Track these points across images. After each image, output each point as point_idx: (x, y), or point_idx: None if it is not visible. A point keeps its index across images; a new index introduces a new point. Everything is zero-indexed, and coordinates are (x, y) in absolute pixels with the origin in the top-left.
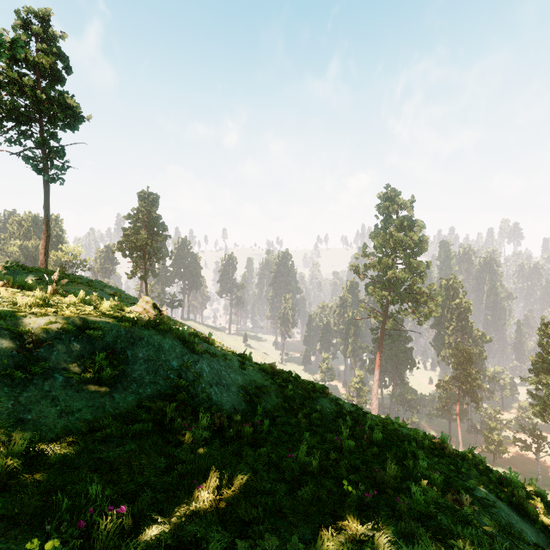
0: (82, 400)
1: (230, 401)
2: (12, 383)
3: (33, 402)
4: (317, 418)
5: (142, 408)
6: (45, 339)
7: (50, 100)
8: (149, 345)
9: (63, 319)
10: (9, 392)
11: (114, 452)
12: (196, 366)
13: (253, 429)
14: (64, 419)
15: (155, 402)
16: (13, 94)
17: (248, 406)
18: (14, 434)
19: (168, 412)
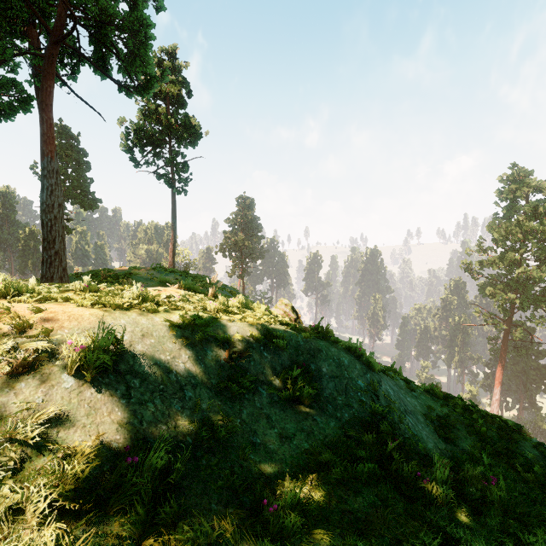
0: (291, 421)
1: (429, 437)
2: (230, 397)
3: (254, 421)
4: (541, 475)
5: (348, 438)
6: (241, 348)
7: (176, 124)
8: (329, 358)
9: (249, 326)
10: (232, 407)
11: (358, 503)
12: (381, 387)
13: (503, 493)
14: (287, 447)
15: (357, 432)
16: (151, 123)
17: (446, 445)
18: (256, 463)
19: (387, 450)
